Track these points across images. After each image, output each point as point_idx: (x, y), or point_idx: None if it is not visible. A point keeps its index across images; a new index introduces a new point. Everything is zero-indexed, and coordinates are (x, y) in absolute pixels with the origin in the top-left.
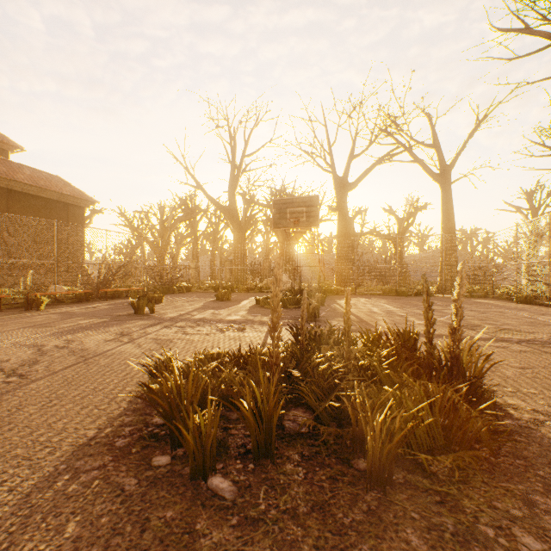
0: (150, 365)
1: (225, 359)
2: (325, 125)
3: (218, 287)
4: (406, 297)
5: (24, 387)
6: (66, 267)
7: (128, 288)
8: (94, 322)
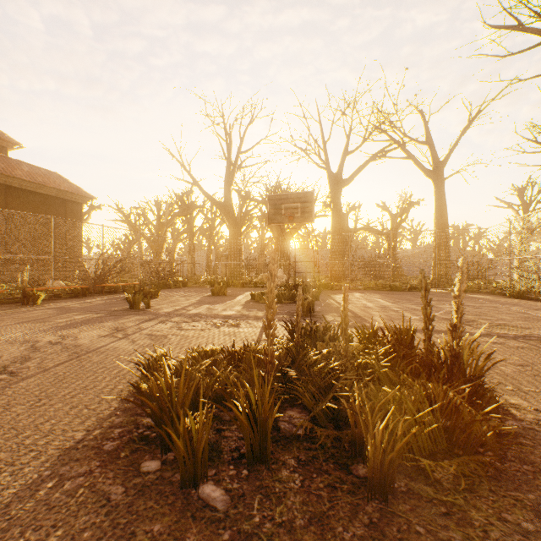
0: (142, 363)
1: (220, 355)
2: (319, 122)
3: (213, 282)
4: (400, 292)
5: (14, 386)
6: (63, 262)
7: (125, 283)
8: (89, 317)
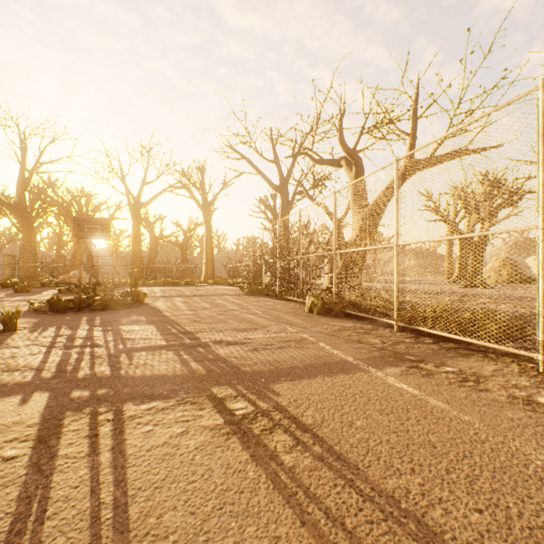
0: (30, 302)
1: None
2: (119, 161)
3: (6, 283)
4: (178, 286)
5: None
6: None
7: None
8: None
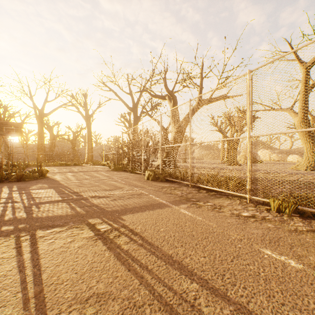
0: None
1: None
2: (28, 86)
3: None
4: (69, 166)
5: None
6: None
7: None
8: None
